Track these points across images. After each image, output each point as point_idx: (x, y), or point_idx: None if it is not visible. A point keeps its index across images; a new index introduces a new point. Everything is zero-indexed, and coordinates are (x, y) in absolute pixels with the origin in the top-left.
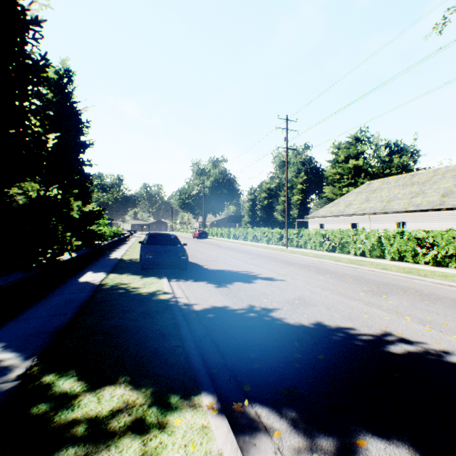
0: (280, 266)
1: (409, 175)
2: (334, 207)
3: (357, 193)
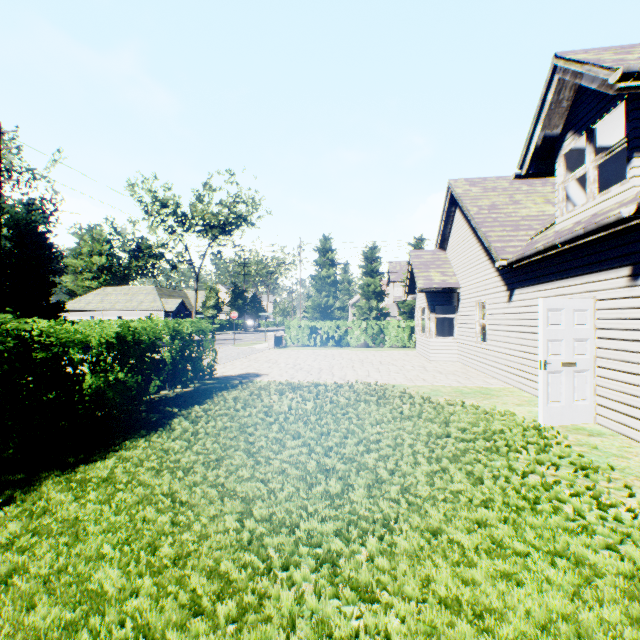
0: None
1: (129, 288)
2: (78, 304)
3: (97, 294)
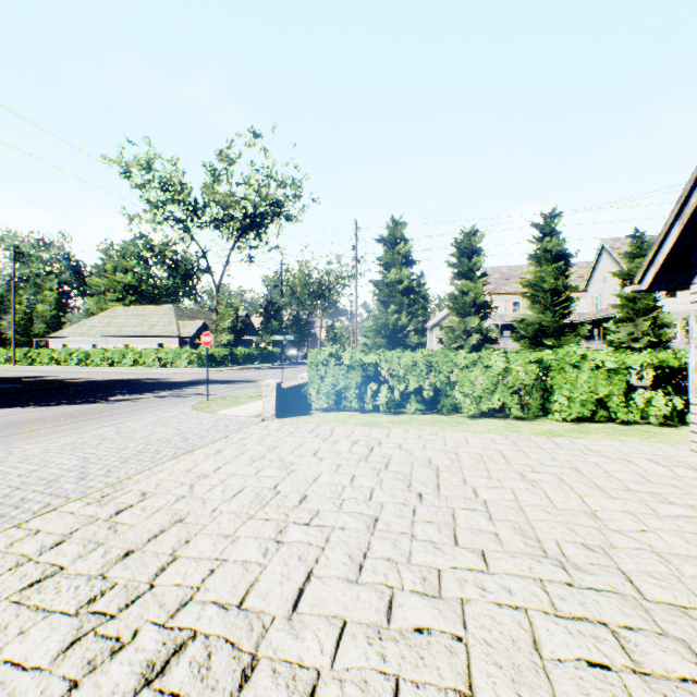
0: (4, 372)
1: (143, 308)
2: (81, 328)
3: (104, 317)
